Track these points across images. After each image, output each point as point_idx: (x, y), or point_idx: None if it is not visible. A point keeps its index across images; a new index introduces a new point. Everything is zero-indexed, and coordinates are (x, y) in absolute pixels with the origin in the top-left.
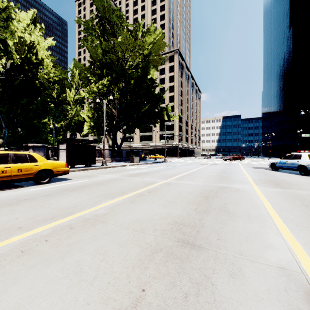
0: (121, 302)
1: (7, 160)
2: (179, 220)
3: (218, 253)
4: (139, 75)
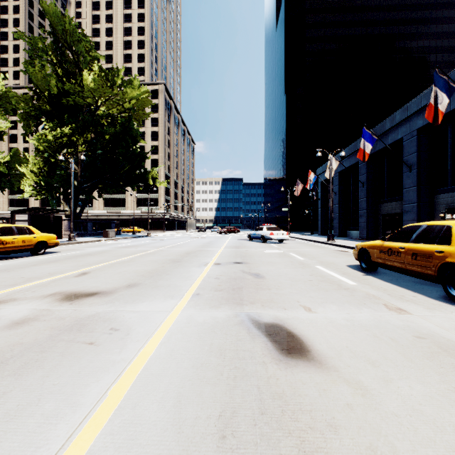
0: (158, 267)
1: (13, 232)
2: (172, 259)
3: (187, 262)
4: (117, 129)
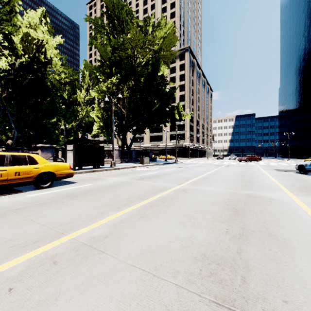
0: None
1: (3, 162)
2: (208, 251)
3: None
4: (149, 72)
